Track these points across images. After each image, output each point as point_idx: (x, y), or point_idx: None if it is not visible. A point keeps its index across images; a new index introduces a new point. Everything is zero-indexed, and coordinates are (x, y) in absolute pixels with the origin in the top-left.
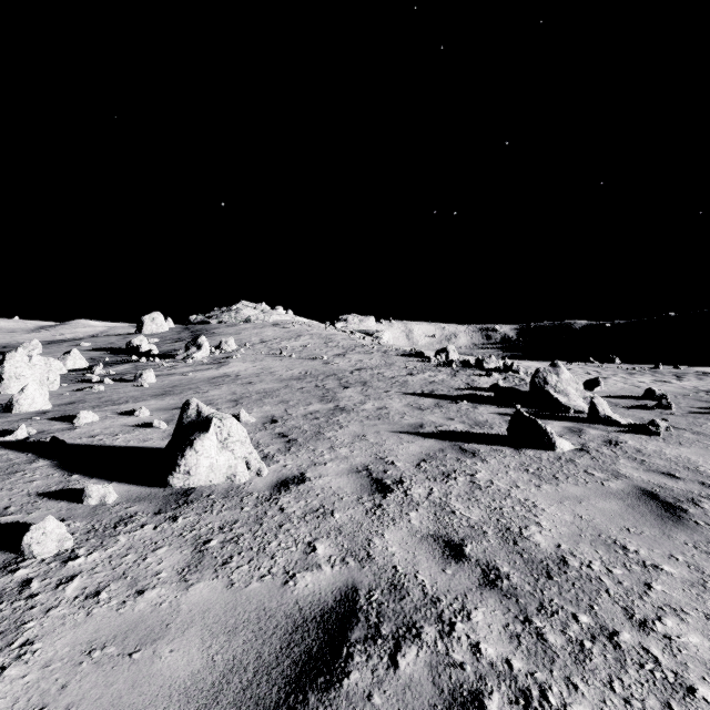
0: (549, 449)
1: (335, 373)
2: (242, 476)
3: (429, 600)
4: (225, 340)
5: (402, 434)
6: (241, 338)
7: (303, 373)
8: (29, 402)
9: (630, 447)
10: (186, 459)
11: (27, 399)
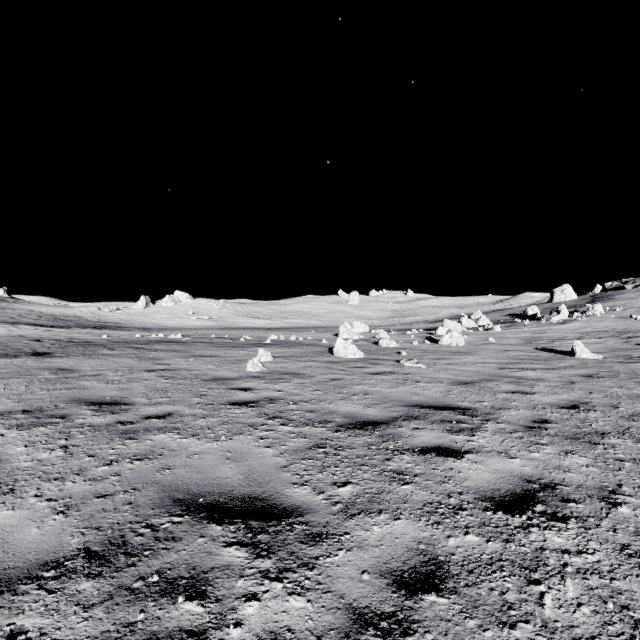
0: (573, 356)
1: (633, 331)
2: (452, 344)
3: (443, 351)
4: (592, 306)
5: (532, 348)
6: (627, 303)
7: (602, 330)
8: (439, 332)
9: (633, 363)
10: (441, 338)
11: (439, 331)
